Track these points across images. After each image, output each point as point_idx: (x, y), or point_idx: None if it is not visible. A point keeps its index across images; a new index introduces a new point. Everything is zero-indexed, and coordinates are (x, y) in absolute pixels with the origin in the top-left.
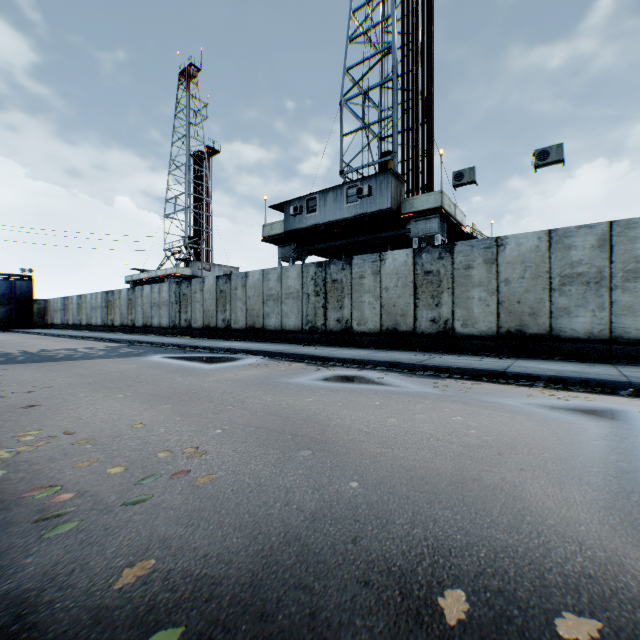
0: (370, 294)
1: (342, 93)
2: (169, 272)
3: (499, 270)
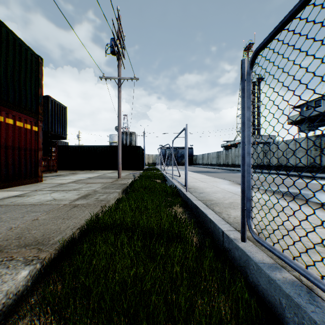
0: None
1: None
2: (239, 141)
3: None
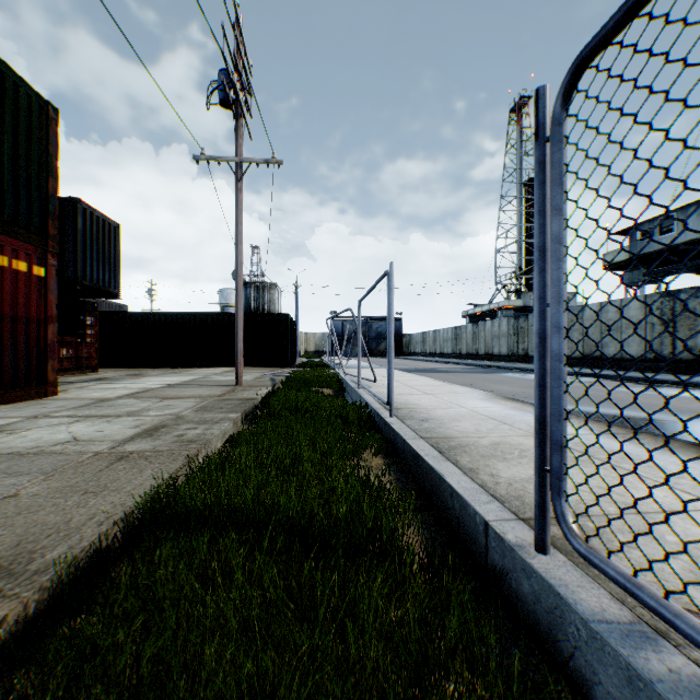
0: None
1: None
2: (501, 305)
3: None
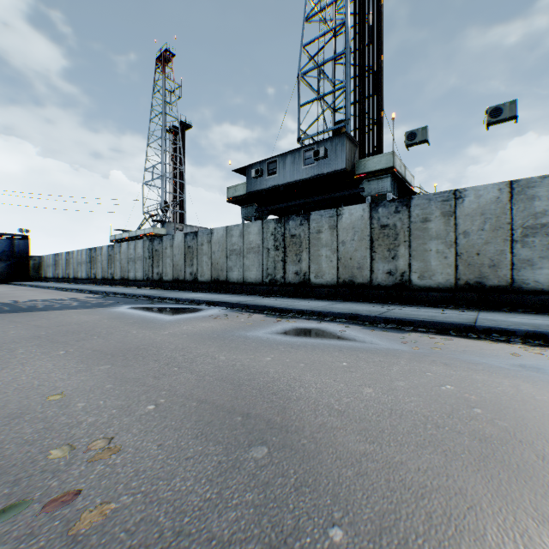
0: (327, 248)
1: (299, 67)
2: (147, 232)
3: (457, 222)
